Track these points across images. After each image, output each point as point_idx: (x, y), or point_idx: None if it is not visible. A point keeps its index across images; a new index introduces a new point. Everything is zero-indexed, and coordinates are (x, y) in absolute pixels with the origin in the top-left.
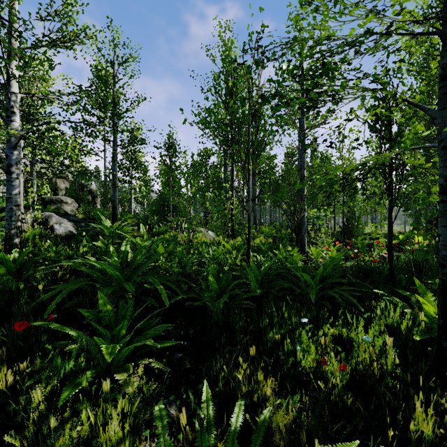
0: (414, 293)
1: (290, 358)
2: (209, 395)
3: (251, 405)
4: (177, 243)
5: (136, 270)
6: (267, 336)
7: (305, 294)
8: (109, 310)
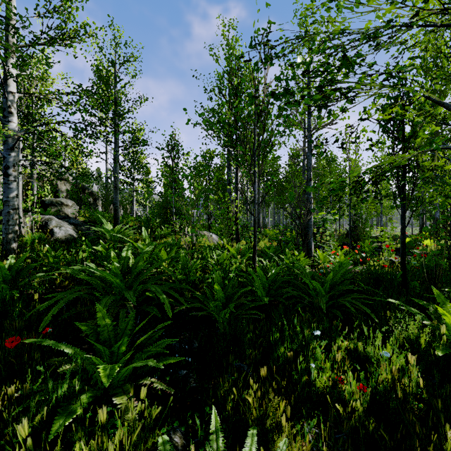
0: (428, 301)
1: (304, 377)
2: (217, 424)
3: (263, 430)
4: (180, 247)
5: (138, 277)
6: (278, 352)
7: (314, 302)
8: (108, 324)
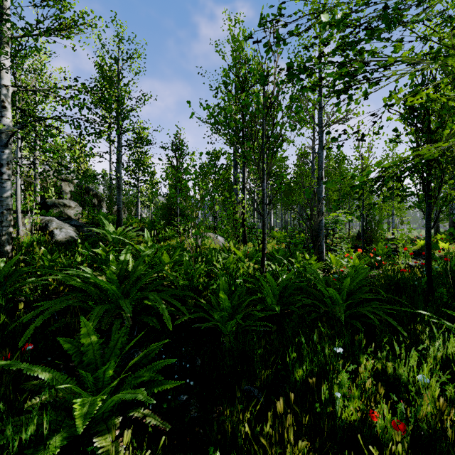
0: None
1: (327, 408)
2: None
3: None
4: (184, 249)
5: (136, 283)
6: (295, 374)
7: (330, 311)
8: (94, 342)
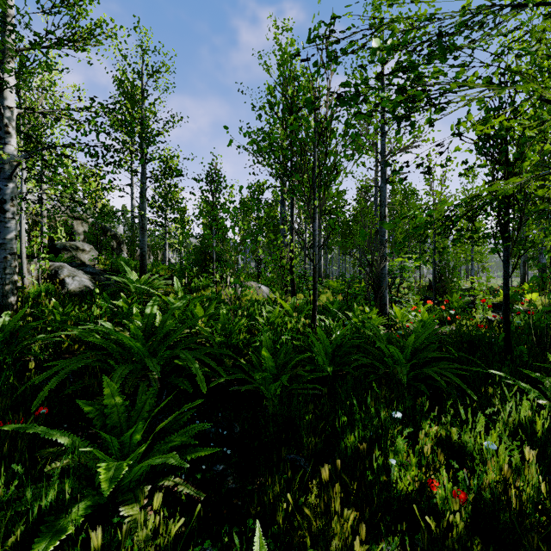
0: (538, 371)
1: (381, 476)
2: (262, 550)
3: None
4: (221, 301)
5: (165, 340)
6: (346, 441)
7: (392, 373)
8: (118, 404)
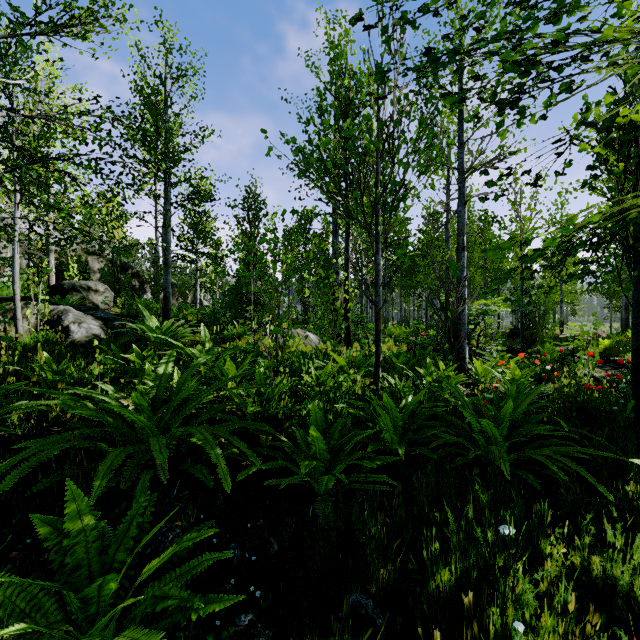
0: None
1: None
2: None
3: None
4: (260, 354)
5: (180, 410)
6: (437, 580)
7: (484, 455)
8: (88, 527)
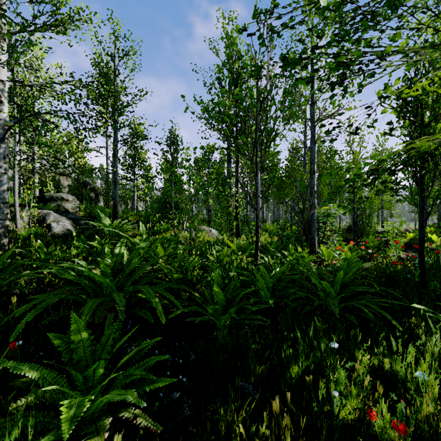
0: None
1: (324, 407)
2: None
3: None
4: (179, 242)
5: (130, 276)
6: (290, 371)
7: (324, 304)
8: (84, 338)
